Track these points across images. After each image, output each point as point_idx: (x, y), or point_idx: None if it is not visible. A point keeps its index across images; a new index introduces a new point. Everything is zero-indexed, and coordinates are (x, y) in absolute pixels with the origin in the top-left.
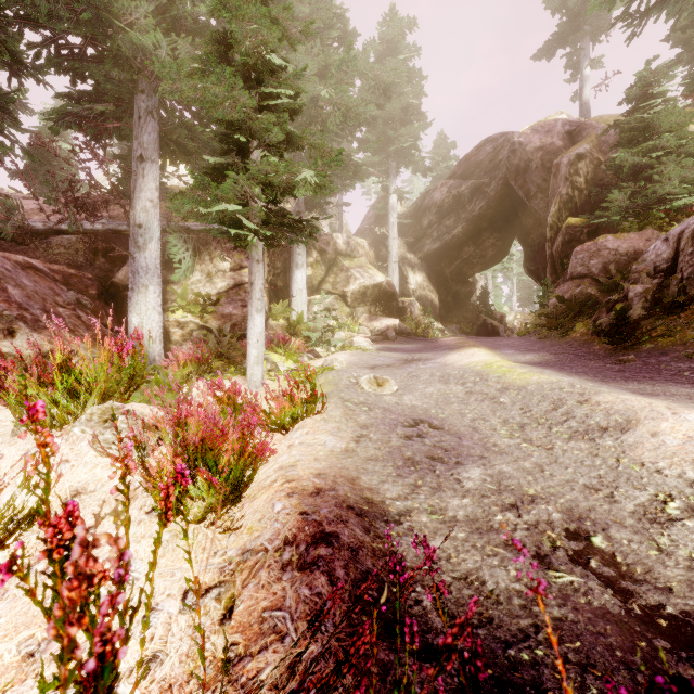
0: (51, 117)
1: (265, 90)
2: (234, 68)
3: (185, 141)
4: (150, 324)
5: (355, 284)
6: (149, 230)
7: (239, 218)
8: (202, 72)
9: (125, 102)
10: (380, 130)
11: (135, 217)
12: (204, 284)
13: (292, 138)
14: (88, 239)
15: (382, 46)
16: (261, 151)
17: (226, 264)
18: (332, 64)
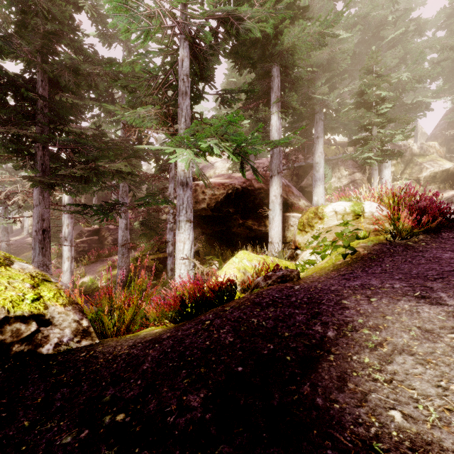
0: (284, 131)
1: (379, 108)
2: (367, 105)
3: (333, 125)
4: (321, 200)
5: (426, 172)
6: (320, 164)
7: (369, 156)
8: (352, 107)
9: (310, 118)
10: (447, 73)
11: (315, 160)
12: (336, 183)
13: (390, 120)
14: (290, 171)
15: (451, 9)
16: (377, 129)
17: (346, 172)
18: (409, 51)
